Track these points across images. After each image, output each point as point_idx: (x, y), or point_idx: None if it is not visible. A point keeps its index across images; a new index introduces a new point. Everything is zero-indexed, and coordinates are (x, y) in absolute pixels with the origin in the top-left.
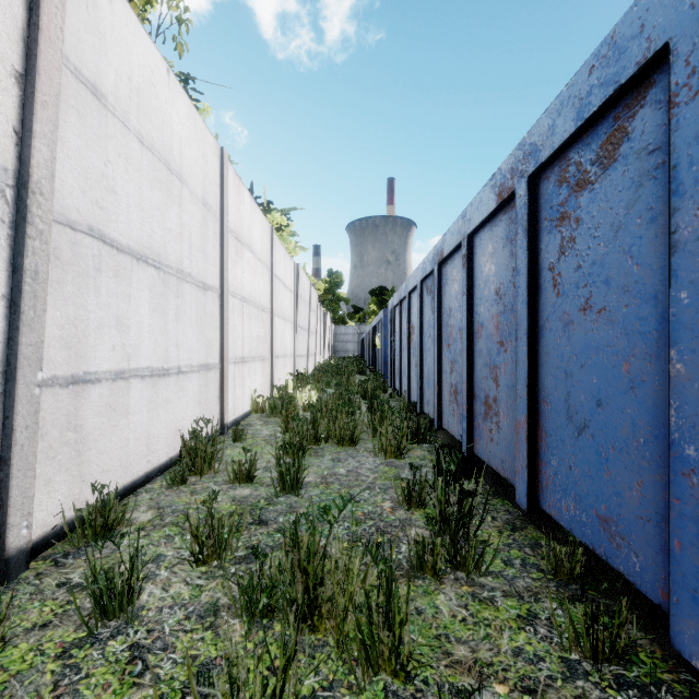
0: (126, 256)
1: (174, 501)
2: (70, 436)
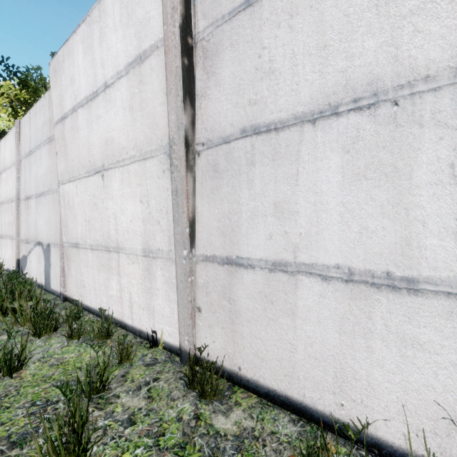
0: (290, 130)
1: (249, 453)
2: (226, 304)
